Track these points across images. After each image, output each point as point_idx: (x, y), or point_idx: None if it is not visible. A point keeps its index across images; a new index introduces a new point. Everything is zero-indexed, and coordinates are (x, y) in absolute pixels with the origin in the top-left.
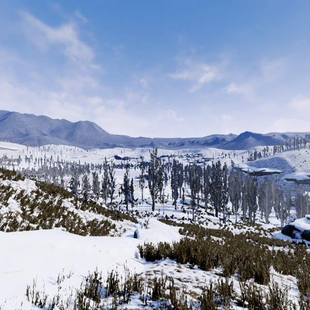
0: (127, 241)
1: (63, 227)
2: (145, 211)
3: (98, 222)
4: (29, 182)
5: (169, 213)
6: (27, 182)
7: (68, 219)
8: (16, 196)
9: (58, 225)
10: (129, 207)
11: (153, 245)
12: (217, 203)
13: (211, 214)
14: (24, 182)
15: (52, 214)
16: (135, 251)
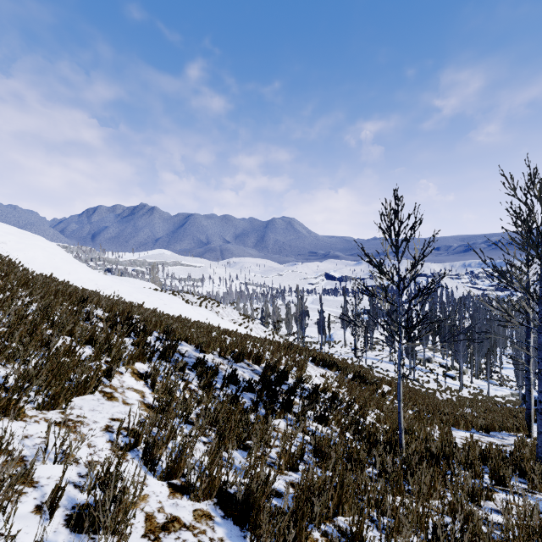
0: None
1: None
2: (340, 354)
3: None
4: (233, 310)
5: (377, 364)
6: (232, 310)
7: None
8: (230, 320)
9: None
10: (325, 349)
11: None
12: None
13: (450, 376)
14: (230, 310)
15: None
16: None
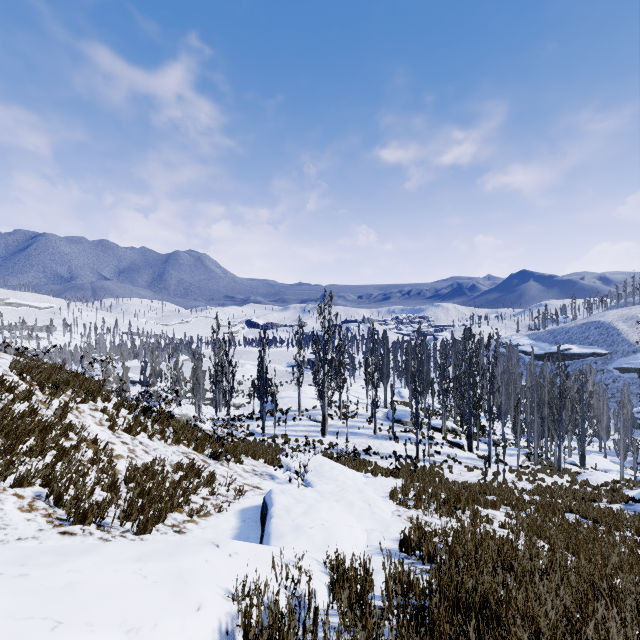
0: (200, 567)
1: (42, 487)
2: (305, 437)
3: (164, 469)
4: None
5: (361, 443)
6: None
7: (68, 460)
8: None
9: (24, 480)
10: (268, 426)
11: (308, 571)
12: (471, 419)
13: (457, 445)
14: None
15: (18, 445)
16: (219, 628)
